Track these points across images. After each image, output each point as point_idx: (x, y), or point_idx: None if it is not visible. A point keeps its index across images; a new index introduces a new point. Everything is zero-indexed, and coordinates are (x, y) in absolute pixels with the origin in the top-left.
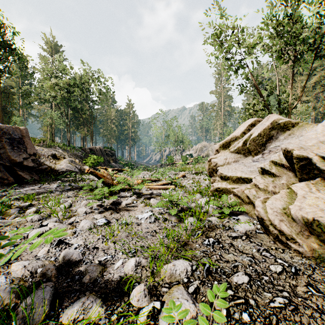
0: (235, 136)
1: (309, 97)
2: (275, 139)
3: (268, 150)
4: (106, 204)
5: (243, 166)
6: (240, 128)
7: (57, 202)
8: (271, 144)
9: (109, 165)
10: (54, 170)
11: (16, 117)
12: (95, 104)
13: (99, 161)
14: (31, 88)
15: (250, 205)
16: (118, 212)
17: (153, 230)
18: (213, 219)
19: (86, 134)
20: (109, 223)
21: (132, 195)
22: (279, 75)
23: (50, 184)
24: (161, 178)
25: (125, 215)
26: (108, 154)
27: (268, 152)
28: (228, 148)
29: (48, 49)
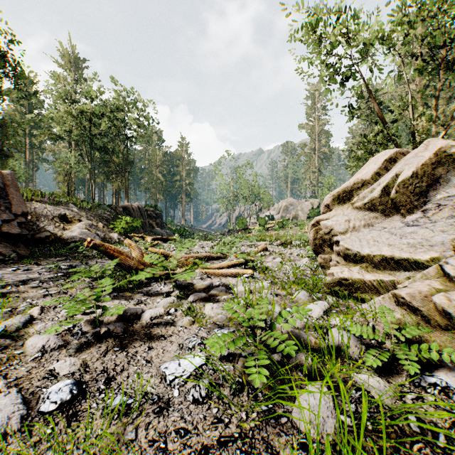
0: (362, 180)
1: (449, 129)
2: (444, 183)
3: (433, 203)
4: (110, 317)
5: (388, 234)
6: (369, 166)
7: (3, 313)
8: (437, 192)
9: (153, 232)
10: (61, 240)
11: (14, 161)
12: (131, 142)
13: (135, 226)
14: (38, 119)
15: (450, 333)
16: (124, 346)
17: (201, 448)
18: (372, 383)
19: (119, 187)
20: (78, 402)
21: (171, 291)
22: (401, 99)
23: (40, 263)
24: (228, 253)
25: (139, 358)
26: (151, 215)
27: (436, 206)
28: (348, 201)
29: (65, 63)
